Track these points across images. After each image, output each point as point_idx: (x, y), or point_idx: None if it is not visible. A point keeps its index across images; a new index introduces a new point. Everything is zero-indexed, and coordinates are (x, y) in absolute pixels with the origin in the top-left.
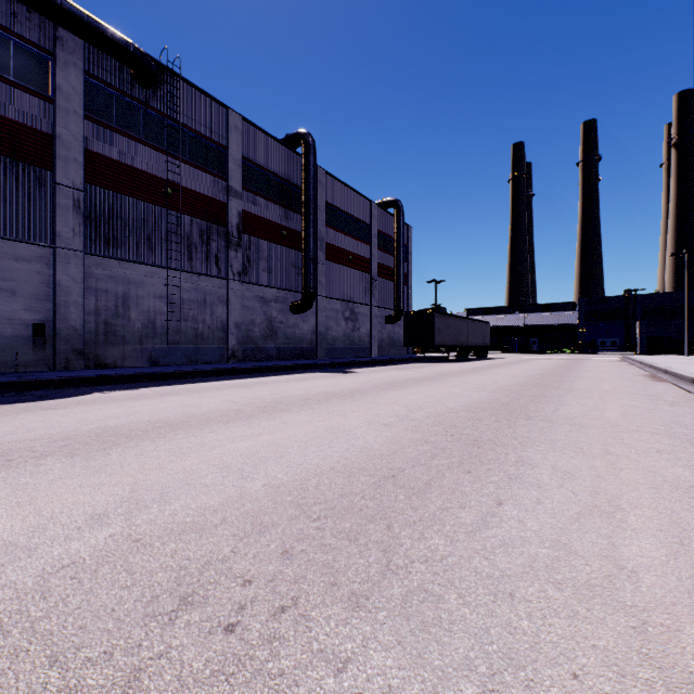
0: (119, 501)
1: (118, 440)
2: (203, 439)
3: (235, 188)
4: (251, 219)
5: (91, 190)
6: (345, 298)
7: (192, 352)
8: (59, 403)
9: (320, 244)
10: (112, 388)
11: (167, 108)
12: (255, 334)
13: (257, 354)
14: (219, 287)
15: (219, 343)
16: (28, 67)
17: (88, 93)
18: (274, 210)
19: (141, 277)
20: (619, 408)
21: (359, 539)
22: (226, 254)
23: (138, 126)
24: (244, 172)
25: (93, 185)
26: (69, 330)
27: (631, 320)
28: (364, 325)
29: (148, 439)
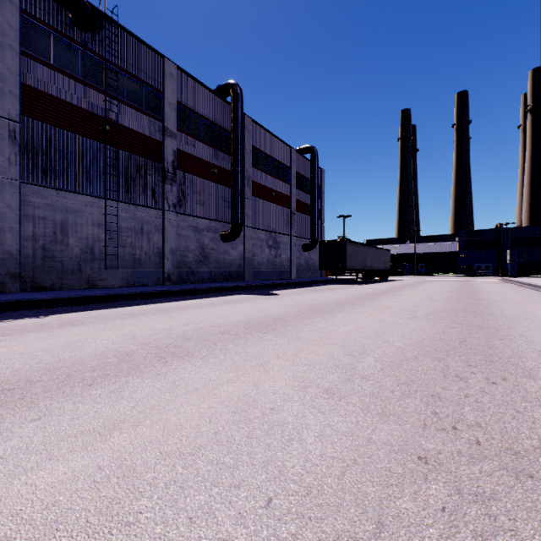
0: None
1: None
2: None
3: (171, 128)
4: (185, 157)
5: (28, 122)
6: (268, 229)
7: (130, 276)
8: None
9: (247, 182)
10: (21, 315)
11: (105, 52)
12: (189, 259)
13: (191, 276)
14: (155, 217)
15: (155, 267)
16: None
17: (25, 31)
18: (207, 151)
19: (79, 206)
20: None
21: None
22: (162, 187)
23: (76, 66)
24: (179, 116)
25: (31, 118)
26: (5, 254)
27: (502, 248)
28: (285, 252)
29: None
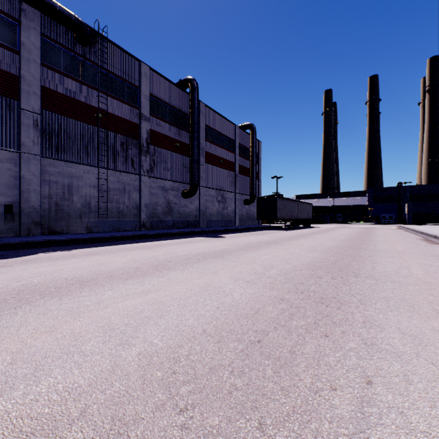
0: None
1: (32, 298)
2: (101, 297)
3: (145, 114)
4: (155, 135)
5: (46, 114)
6: (218, 188)
7: (116, 224)
8: (8, 262)
9: (201, 152)
10: (54, 249)
11: (98, 60)
12: (158, 211)
13: (160, 224)
14: (134, 180)
15: (134, 217)
16: (1, 29)
17: (44, 48)
18: (171, 130)
19: (81, 173)
20: (420, 266)
21: None
22: (138, 158)
23: (78, 71)
24: (151, 104)
25: (47, 111)
26: (30, 208)
27: (402, 202)
28: (230, 206)
29: (56, 297)
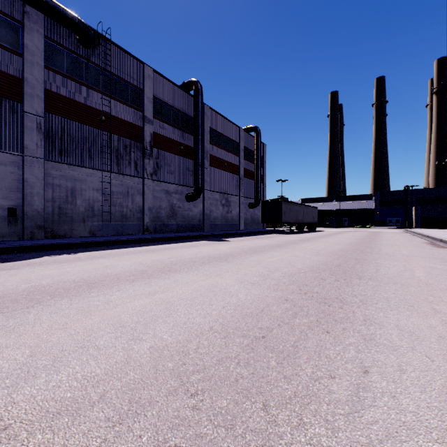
0: (12, 368)
1: (43, 298)
2: (110, 297)
3: (148, 117)
4: (159, 138)
5: (49, 117)
6: (222, 191)
7: (119, 227)
8: (14, 265)
9: (205, 155)
10: (58, 253)
11: (102, 62)
12: (162, 215)
13: (163, 228)
14: (137, 184)
15: (137, 221)
16: (5, 32)
17: (47, 51)
18: (175, 132)
19: (84, 176)
20: (423, 269)
21: (236, 426)
22: (142, 161)
23: (82, 74)
24: (154, 107)
25: (51, 114)
26: (34, 212)
27: (409, 206)
28: (235, 209)
29: (66, 297)
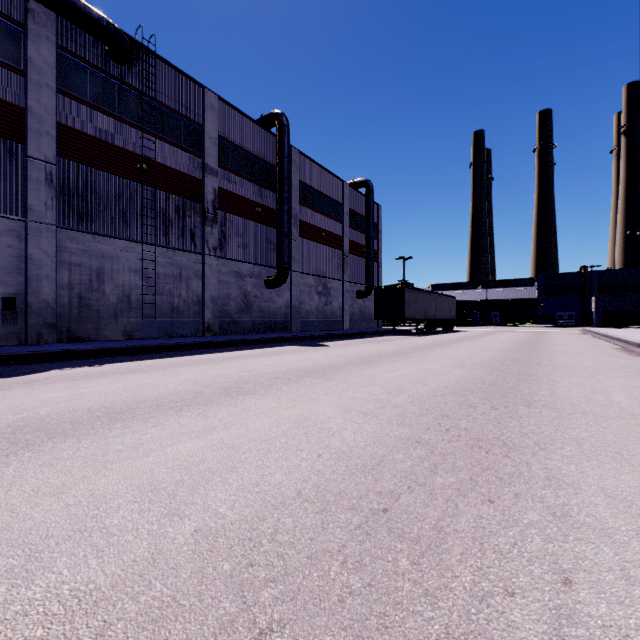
0: None
1: (35, 439)
2: (141, 437)
3: (211, 165)
4: (226, 196)
5: (64, 164)
6: (318, 274)
7: (168, 326)
8: (4, 383)
9: (294, 221)
10: (74, 364)
11: (142, 85)
12: (230, 308)
13: (232, 327)
14: (195, 262)
15: (195, 316)
16: None
17: (61, 67)
18: (249, 188)
19: (116, 251)
20: (622, 389)
21: None
22: (201, 229)
23: (113, 102)
24: (220, 151)
25: (67, 159)
26: (41, 303)
27: (587, 295)
28: (337, 300)
29: (72, 437)
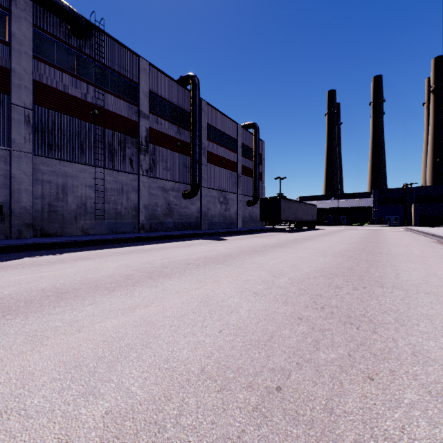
0: None
1: None
2: (77, 314)
3: (144, 111)
4: (155, 133)
5: (38, 109)
6: (220, 189)
7: (113, 225)
8: None
9: (203, 152)
10: (42, 253)
11: (95, 54)
12: (158, 213)
13: (159, 226)
14: (132, 180)
15: (132, 219)
16: None
17: (36, 40)
18: (171, 128)
19: (76, 172)
20: None
21: None
22: (137, 157)
23: (73, 65)
24: (150, 101)
25: (40, 106)
26: (21, 209)
27: (408, 204)
28: (233, 207)
29: (22, 314)
